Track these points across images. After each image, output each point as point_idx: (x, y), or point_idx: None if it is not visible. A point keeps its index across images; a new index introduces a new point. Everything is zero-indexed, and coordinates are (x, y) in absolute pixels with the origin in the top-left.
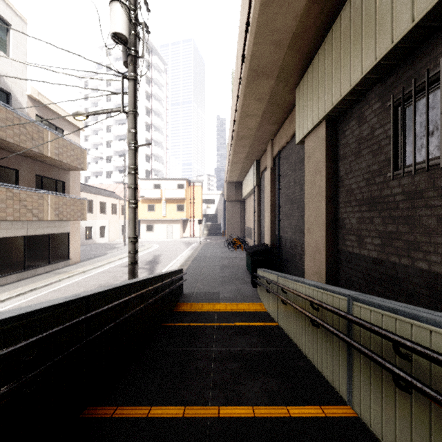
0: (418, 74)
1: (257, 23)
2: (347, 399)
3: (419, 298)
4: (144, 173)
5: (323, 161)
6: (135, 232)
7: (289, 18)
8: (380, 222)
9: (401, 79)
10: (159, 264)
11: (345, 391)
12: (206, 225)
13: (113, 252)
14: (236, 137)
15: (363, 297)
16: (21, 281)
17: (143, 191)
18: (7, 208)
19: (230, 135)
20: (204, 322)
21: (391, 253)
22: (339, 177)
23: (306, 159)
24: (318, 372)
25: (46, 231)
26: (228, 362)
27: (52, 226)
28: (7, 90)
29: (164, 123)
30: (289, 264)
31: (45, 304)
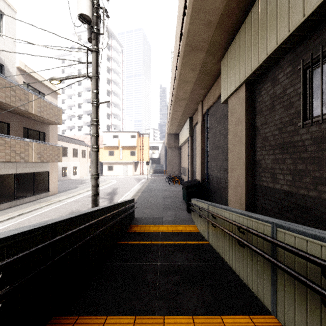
0: (325, 42)
1: (192, 6)
2: (271, 309)
3: (325, 223)
4: (106, 127)
5: (243, 115)
6: (97, 170)
7: (218, 2)
8: (291, 162)
9: (309, 47)
10: (117, 195)
11: (269, 302)
12: (152, 166)
13: (82, 186)
14: (175, 99)
15: (286, 224)
16: (12, 208)
17: (105, 140)
18: (0, 152)
19: (170, 97)
20: (151, 241)
21: (300, 187)
22: (256, 128)
23: (230, 114)
24: (244, 284)
25: (31, 170)
26: (171, 275)
27: (35, 166)
28: (1, 63)
29: (120, 90)
30: (215, 195)
31: (13, 231)
